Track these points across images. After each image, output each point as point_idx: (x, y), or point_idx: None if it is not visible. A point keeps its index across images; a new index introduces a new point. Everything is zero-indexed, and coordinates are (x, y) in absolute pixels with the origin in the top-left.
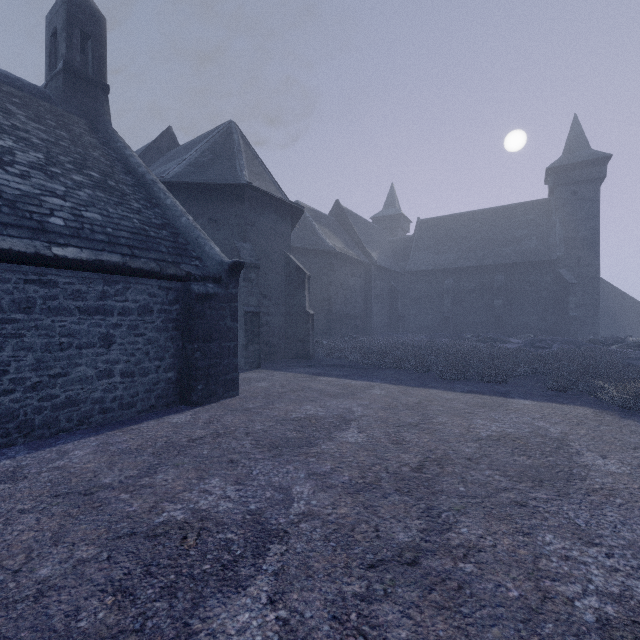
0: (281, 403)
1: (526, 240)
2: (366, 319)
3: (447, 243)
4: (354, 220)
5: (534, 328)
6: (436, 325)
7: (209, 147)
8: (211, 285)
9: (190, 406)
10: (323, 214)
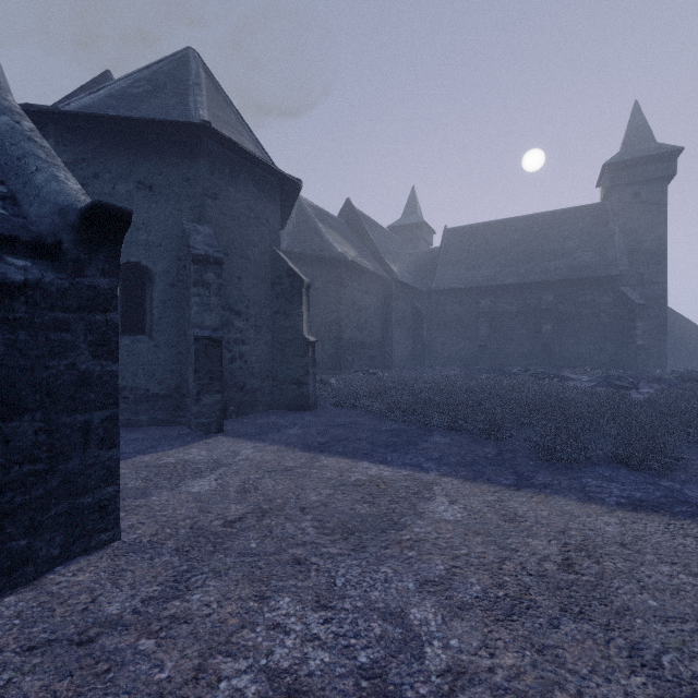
0: (211, 582)
1: (579, 252)
2: (385, 349)
3: (482, 256)
4: (369, 225)
5: (590, 360)
6: (469, 356)
7: (147, 76)
8: (23, 262)
9: None
10: (330, 215)
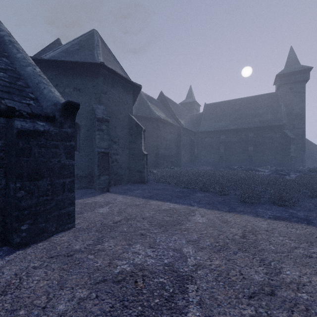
0: (111, 240)
1: (265, 114)
2: (177, 158)
3: (221, 116)
4: (171, 103)
5: (270, 163)
6: (215, 161)
7: (77, 42)
8: (42, 123)
9: (12, 248)
10: (153, 98)
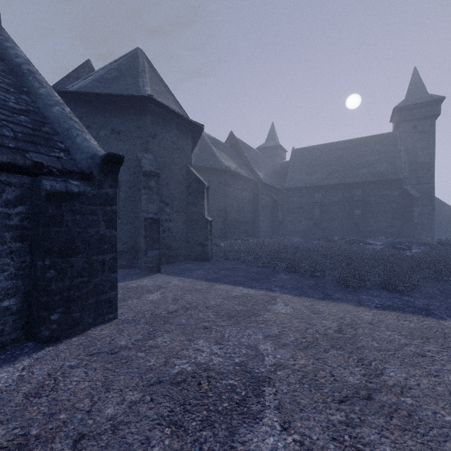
0: (165, 334)
1: (378, 164)
2: (254, 225)
3: (316, 166)
4: (244, 148)
5: (385, 232)
6: (308, 229)
7: (115, 67)
8: (76, 182)
9: (39, 344)
10: (220, 142)
